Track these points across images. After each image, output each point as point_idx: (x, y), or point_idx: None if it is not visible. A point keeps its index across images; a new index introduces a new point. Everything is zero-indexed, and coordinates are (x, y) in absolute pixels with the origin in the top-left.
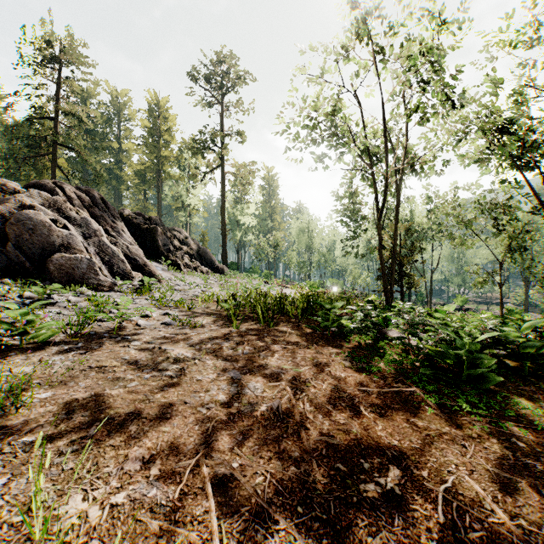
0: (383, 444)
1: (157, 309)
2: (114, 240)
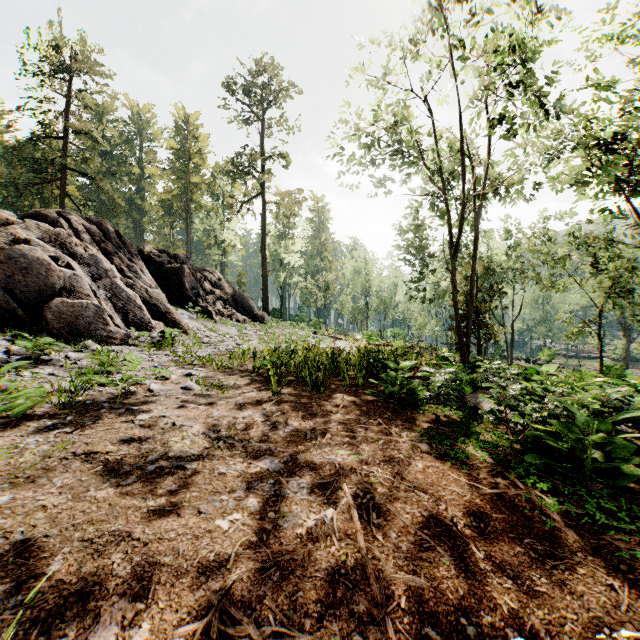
0: (491, 585)
1: (178, 369)
2: (130, 282)
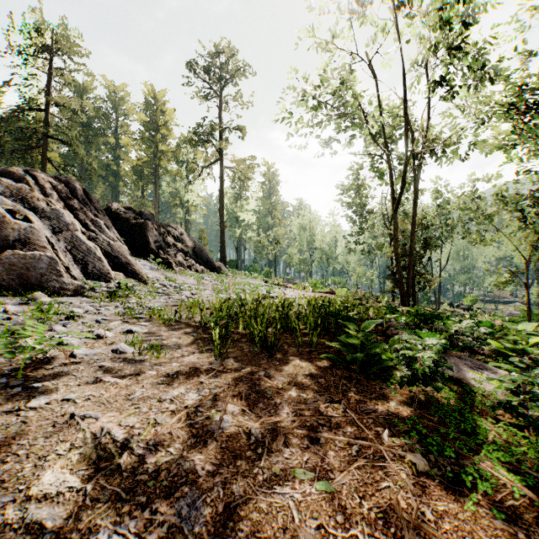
0: None
1: (121, 323)
2: (93, 235)
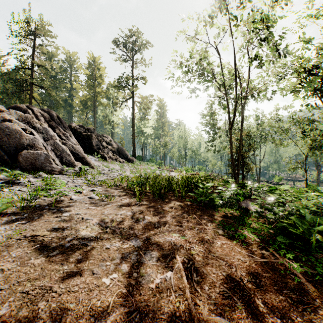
0: (268, 322)
1: (87, 187)
2: (64, 141)
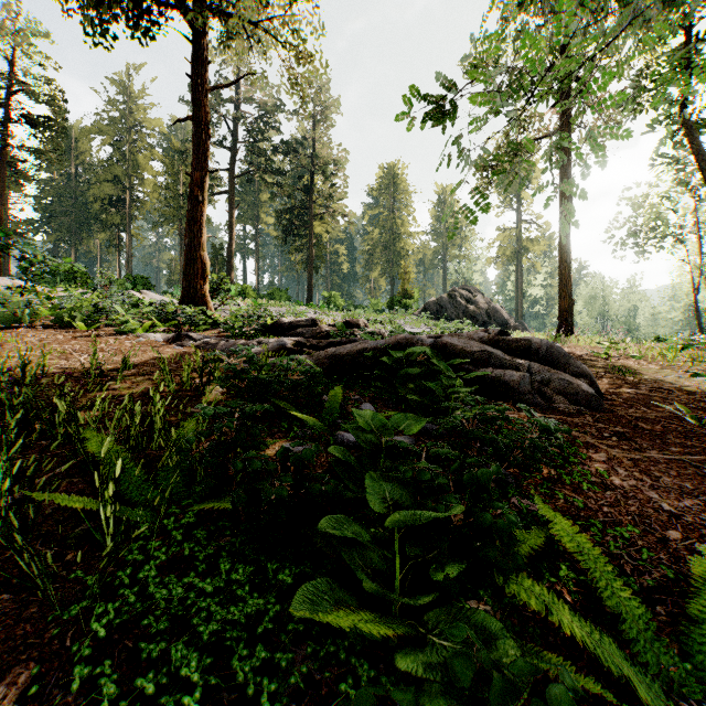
0: None
1: None
2: None
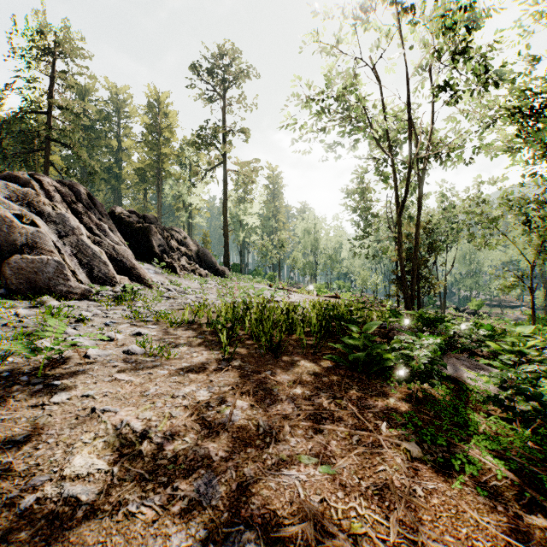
0: None
1: (130, 326)
2: (98, 239)
